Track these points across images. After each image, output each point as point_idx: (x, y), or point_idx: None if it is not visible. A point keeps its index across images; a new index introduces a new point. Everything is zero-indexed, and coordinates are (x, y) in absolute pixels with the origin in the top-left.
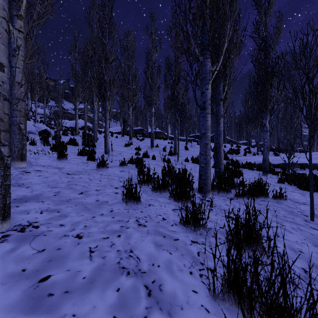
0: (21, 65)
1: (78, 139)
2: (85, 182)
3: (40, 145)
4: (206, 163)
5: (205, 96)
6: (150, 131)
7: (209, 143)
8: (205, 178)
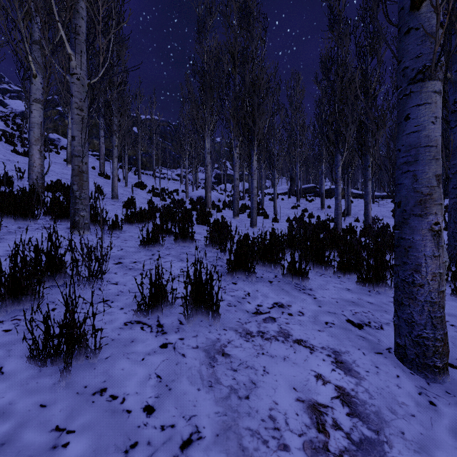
0: (238, 170)
1: (246, 204)
2: (269, 225)
3: (227, 210)
4: (337, 215)
5: (337, 175)
6: (326, 189)
7: (340, 203)
8: (337, 224)
